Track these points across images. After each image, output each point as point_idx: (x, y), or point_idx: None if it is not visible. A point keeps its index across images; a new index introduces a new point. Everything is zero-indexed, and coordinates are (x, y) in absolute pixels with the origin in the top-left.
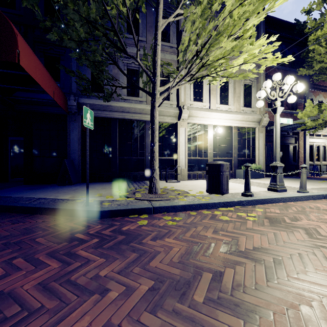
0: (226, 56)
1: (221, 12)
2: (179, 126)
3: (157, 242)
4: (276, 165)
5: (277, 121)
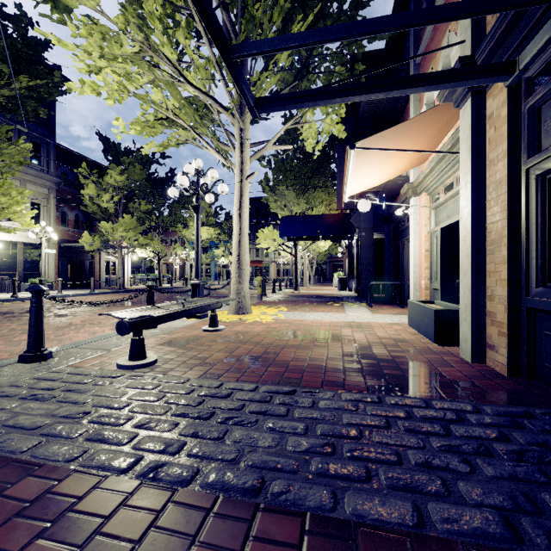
0: None
1: None
2: None
3: None
4: (42, 279)
5: (43, 252)
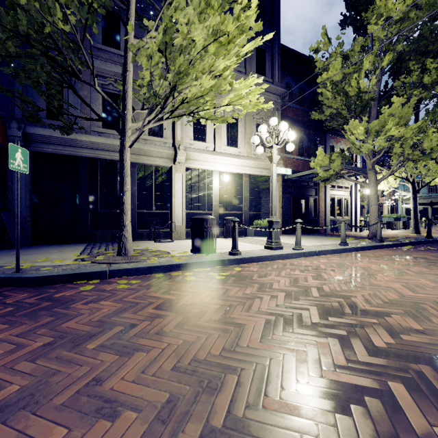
0: (204, 96)
1: (191, 47)
2: (174, 171)
3: (87, 306)
4: (271, 220)
5: (273, 171)
